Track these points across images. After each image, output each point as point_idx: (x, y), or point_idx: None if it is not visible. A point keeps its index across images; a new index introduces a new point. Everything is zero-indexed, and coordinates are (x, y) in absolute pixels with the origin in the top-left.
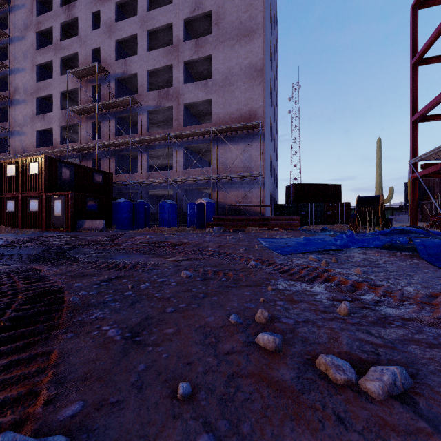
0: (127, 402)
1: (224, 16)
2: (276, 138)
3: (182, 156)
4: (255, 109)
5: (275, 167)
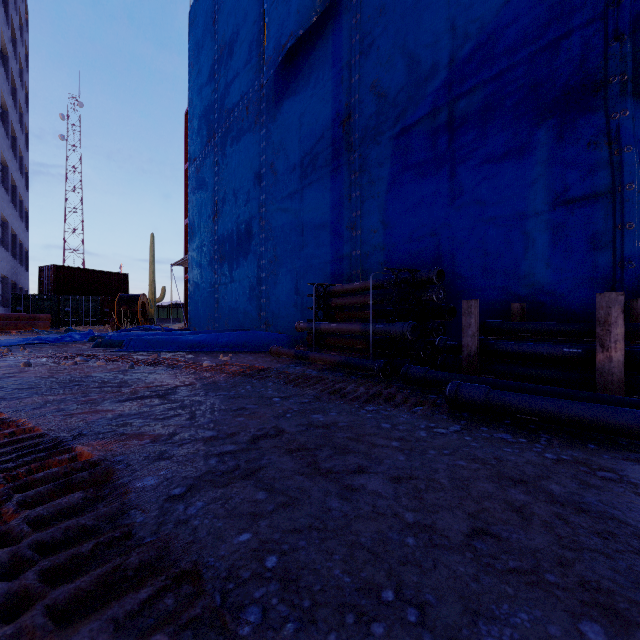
0: None
1: None
2: (22, 184)
3: None
4: None
5: (20, 233)
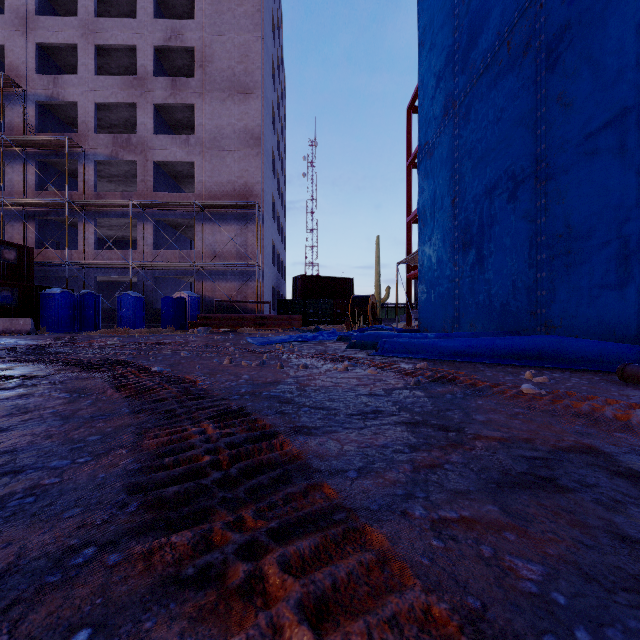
0: (182, 369)
1: (213, 59)
2: (282, 215)
3: (152, 232)
4: (252, 185)
5: (281, 253)
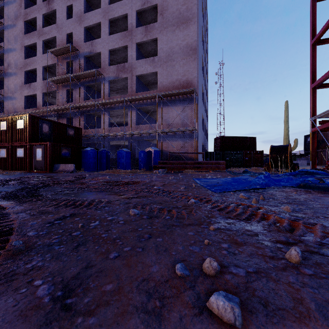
0: None
1: (167, 8)
2: (206, 102)
3: (135, 115)
4: (191, 79)
5: (206, 124)
